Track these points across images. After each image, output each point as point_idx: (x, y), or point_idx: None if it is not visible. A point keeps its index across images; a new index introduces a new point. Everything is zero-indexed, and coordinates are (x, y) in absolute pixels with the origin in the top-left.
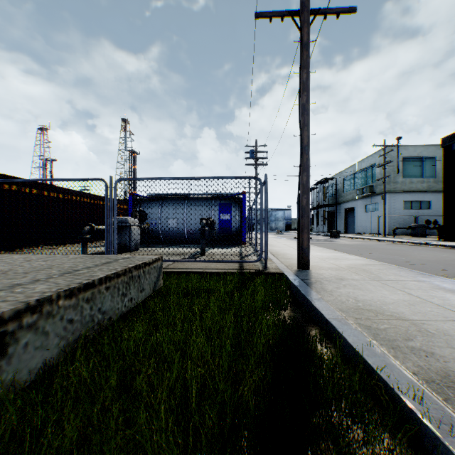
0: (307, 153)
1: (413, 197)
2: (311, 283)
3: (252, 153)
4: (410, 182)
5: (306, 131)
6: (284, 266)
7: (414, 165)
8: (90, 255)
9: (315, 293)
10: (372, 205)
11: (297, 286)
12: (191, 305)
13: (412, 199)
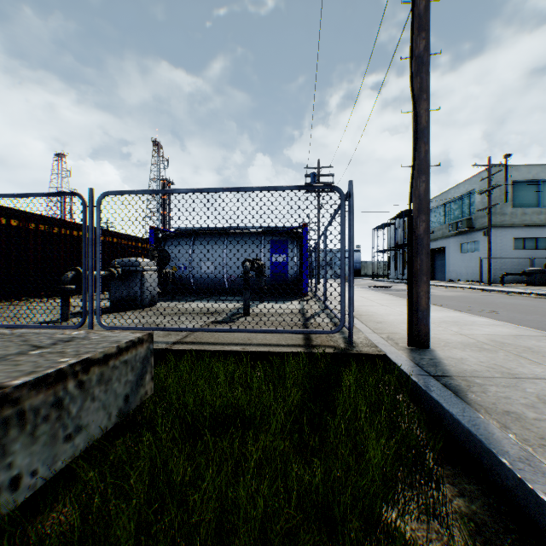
0: (426, 142)
1: (526, 234)
2: (461, 388)
3: (313, 176)
4: (522, 213)
5: (424, 101)
6: (381, 338)
7: (527, 191)
8: (7, 330)
9: (499, 432)
10: (470, 243)
11: (438, 401)
12: (194, 480)
13: (525, 236)
